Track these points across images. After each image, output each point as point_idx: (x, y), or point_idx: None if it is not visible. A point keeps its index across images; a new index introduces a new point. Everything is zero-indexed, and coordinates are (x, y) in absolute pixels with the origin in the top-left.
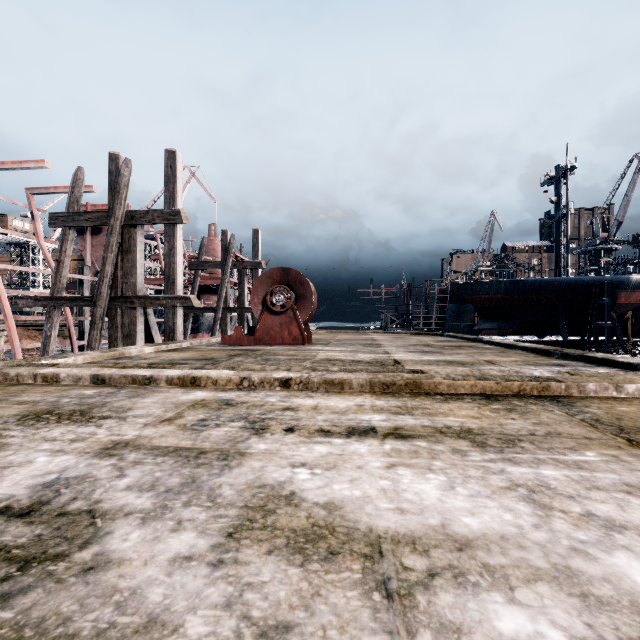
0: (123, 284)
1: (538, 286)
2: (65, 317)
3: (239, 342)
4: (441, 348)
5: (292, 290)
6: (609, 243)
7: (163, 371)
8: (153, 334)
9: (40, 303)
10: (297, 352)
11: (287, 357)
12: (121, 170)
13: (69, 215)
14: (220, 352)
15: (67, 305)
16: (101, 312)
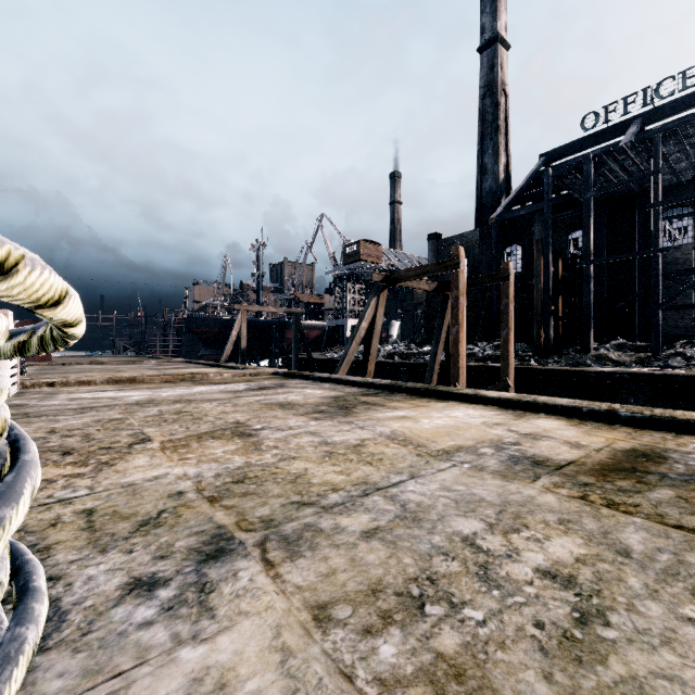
0: None
1: None
2: None
3: None
4: None
5: None
6: None
7: None
8: None
9: None
10: None
11: None
12: None
13: None
14: None
15: None
16: None
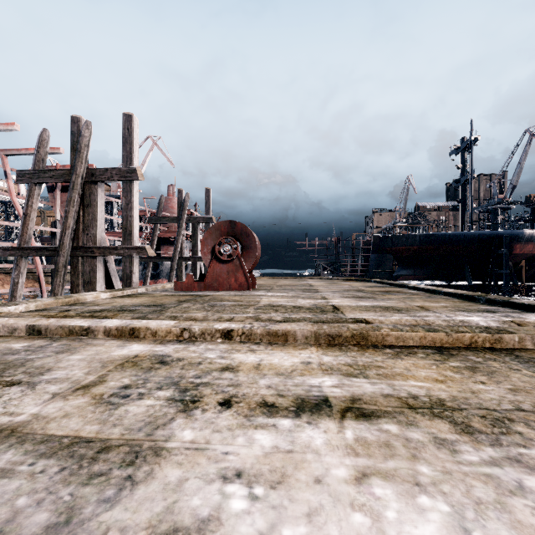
0: (84, 235)
1: (447, 239)
2: (35, 265)
3: (190, 288)
4: (372, 293)
5: (238, 241)
6: (505, 203)
7: (102, 321)
8: (113, 280)
9: (8, 252)
10: (242, 298)
11: (232, 303)
12: (82, 131)
13: (35, 172)
14: (171, 298)
15: (33, 254)
16: (64, 261)
